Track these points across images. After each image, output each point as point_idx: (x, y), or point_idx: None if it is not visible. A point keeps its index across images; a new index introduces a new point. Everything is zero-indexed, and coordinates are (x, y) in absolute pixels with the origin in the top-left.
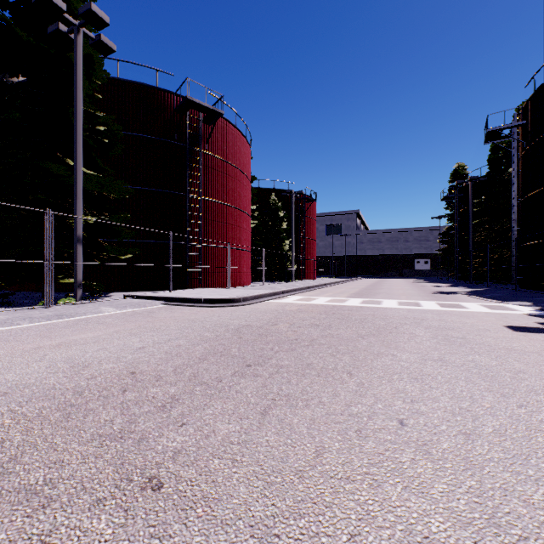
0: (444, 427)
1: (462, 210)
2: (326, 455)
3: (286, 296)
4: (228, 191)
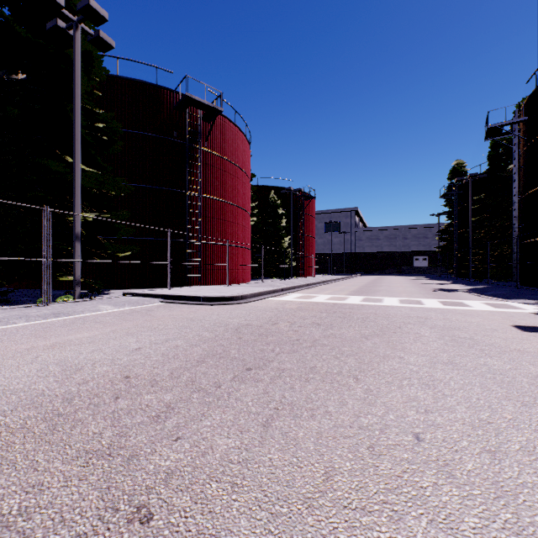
0: (466, 444)
1: (461, 207)
2: (337, 477)
3: (285, 293)
4: (227, 189)
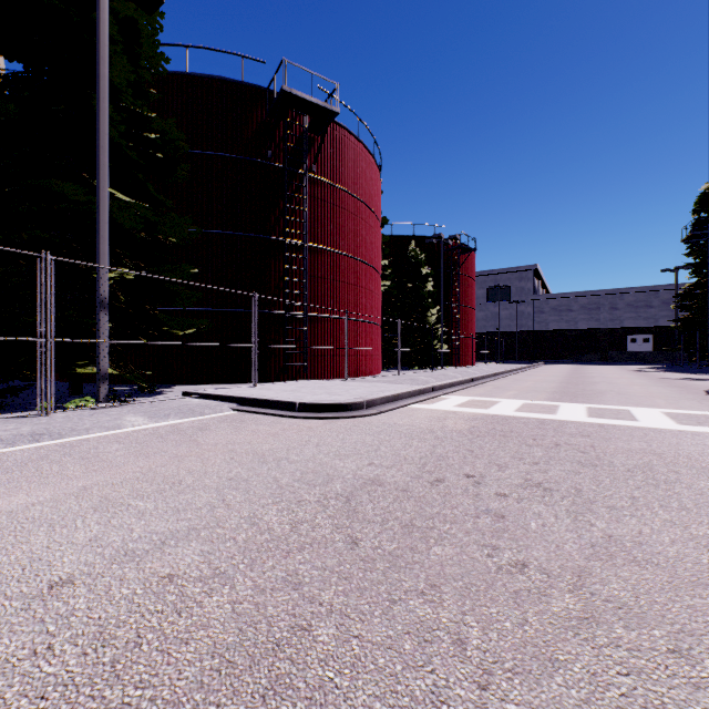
0: None
1: None
2: None
3: (439, 395)
4: (346, 235)
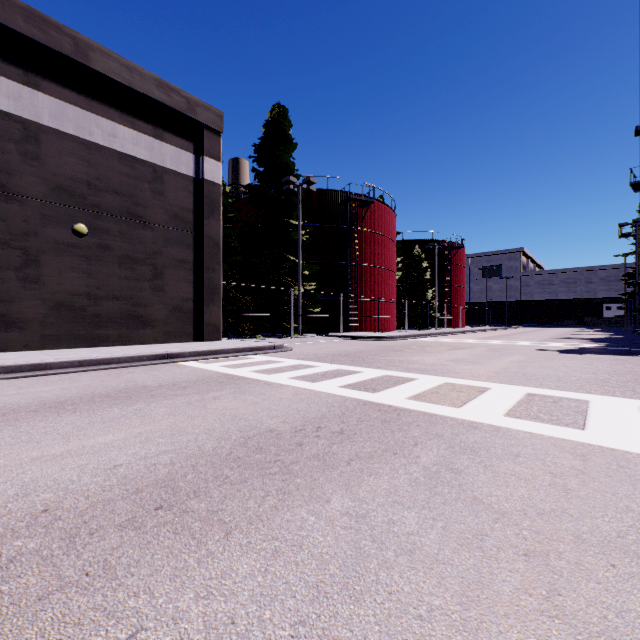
0: (445, 356)
1: None
2: (414, 356)
3: (422, 337)
4: (377, 256)
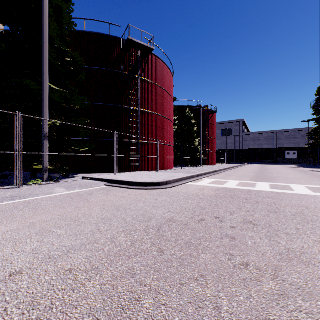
0: None
1: None
2: None
3: (200, 178)
4: (157, 105)
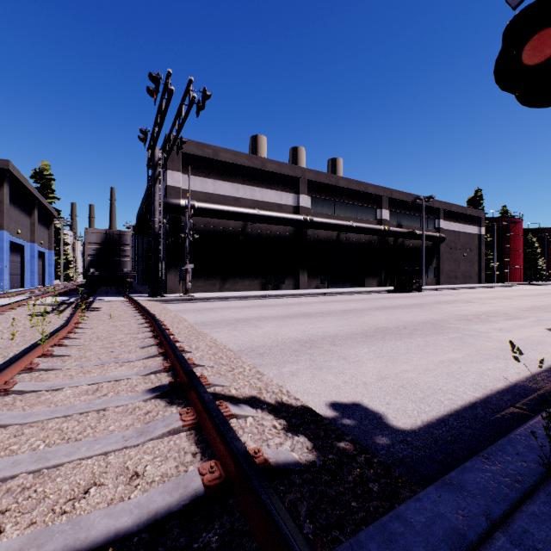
0: None
1: None
2: None
3: None
4: (516, 246)
